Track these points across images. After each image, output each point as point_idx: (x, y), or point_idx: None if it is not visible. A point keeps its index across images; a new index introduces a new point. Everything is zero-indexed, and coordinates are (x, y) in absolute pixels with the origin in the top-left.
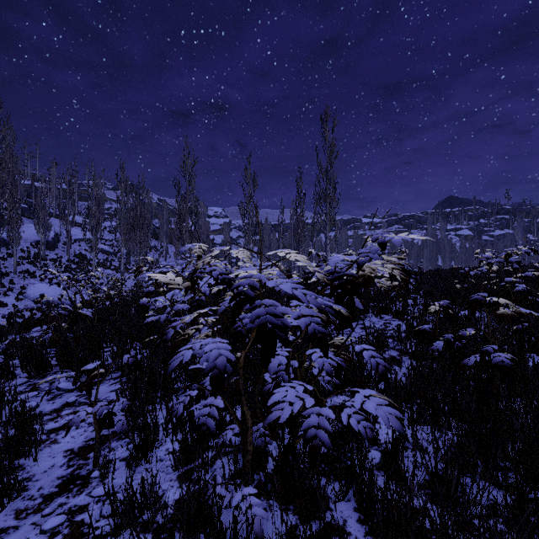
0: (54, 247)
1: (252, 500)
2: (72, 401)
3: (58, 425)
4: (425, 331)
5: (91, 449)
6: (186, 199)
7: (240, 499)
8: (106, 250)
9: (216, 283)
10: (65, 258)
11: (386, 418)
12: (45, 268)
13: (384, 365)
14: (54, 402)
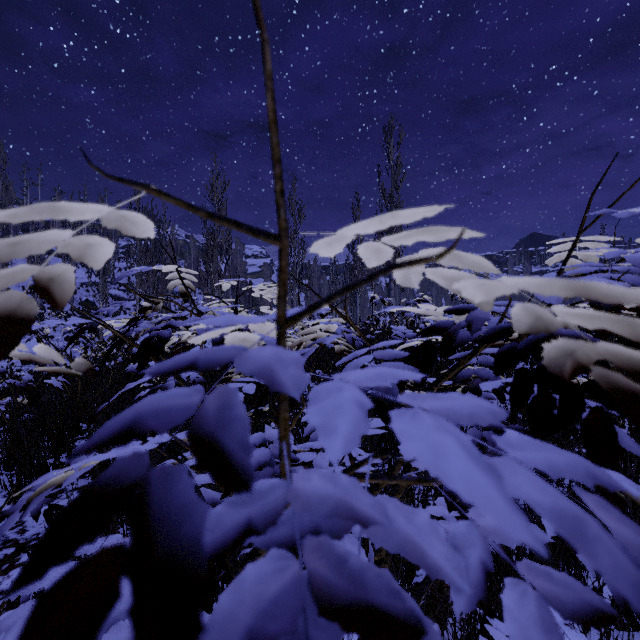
0: None
1: None
2: None
3: None
4: None
5: None
6: (215, 231)
7: None
8: (120, 296)
9: None
10: (68, 306)
11: None
12: None
13: None
14: None
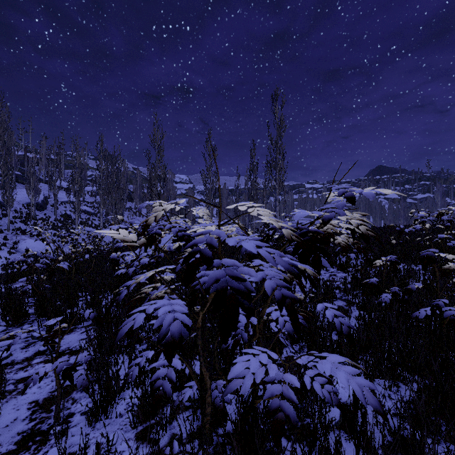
0: (43, 208)
1: None
2: (44, 349)
3: (27, 375)
4: (373, 284)
5: (55, 400)
6: (156, 166)
7: None
8: (88, 211)
9: (176, 239)
10: (52, 217)
11: (361, 392)
12: (31, 226)
13: (348, 325)
14: (27, 351)
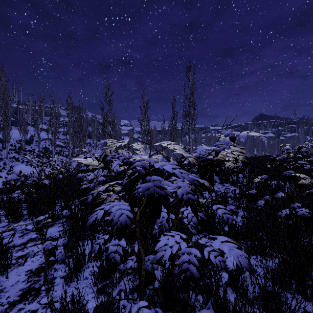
0: (30, 143)
1: (144, 311)
2: (34, 237)
3: (24, 253)
4: (252, 194)
5: (43, 269)
6: (107, 115)
7: (136, 310)
8: (61, 145)
9: (122, 164)
10: (36, 149)
11: (237, 258)
12: (23, 155)
13: (232, 218)
14: (23, 238)
